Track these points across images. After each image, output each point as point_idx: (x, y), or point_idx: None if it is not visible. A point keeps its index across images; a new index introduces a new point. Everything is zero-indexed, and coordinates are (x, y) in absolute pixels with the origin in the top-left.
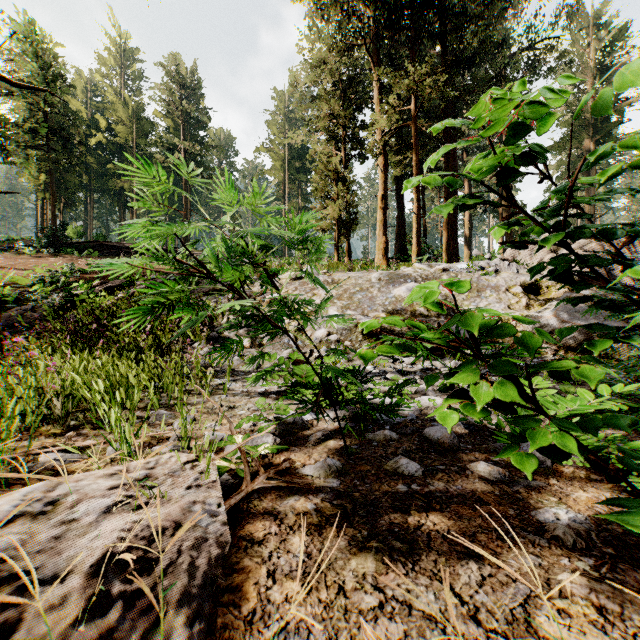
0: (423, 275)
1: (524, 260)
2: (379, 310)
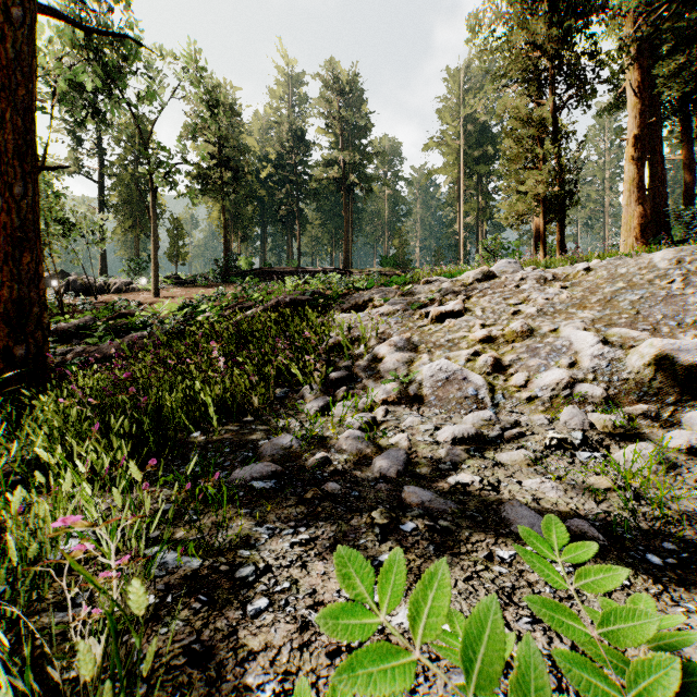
0: None
1: None
2: None
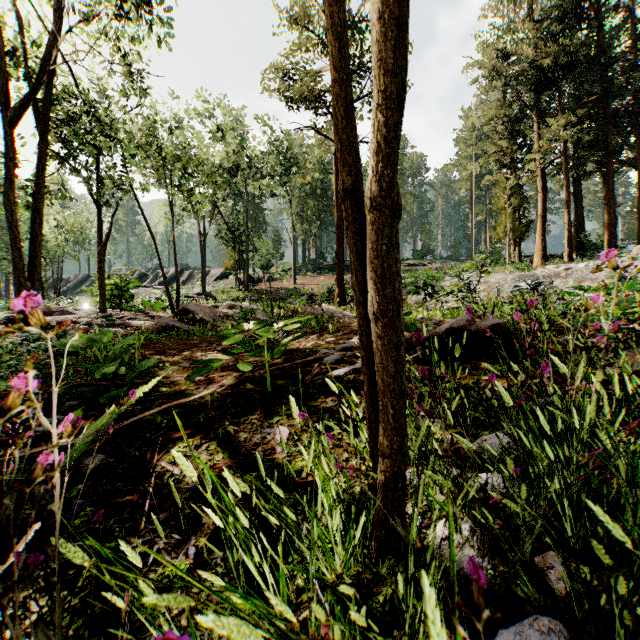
0: (547, 274)
1: (639, 257)
2: (504, 296)
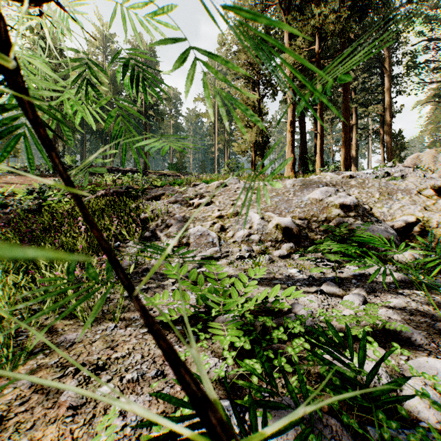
0: (332, 181)
1: (427, 166)
2: (296, 212)
